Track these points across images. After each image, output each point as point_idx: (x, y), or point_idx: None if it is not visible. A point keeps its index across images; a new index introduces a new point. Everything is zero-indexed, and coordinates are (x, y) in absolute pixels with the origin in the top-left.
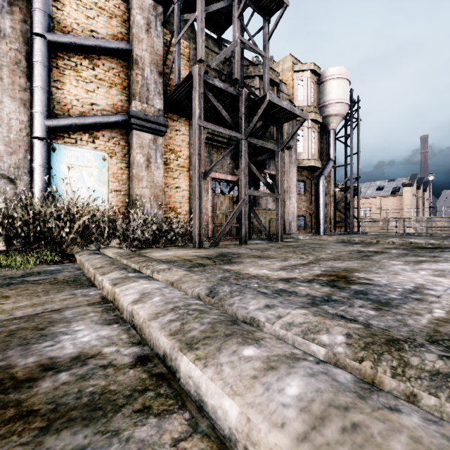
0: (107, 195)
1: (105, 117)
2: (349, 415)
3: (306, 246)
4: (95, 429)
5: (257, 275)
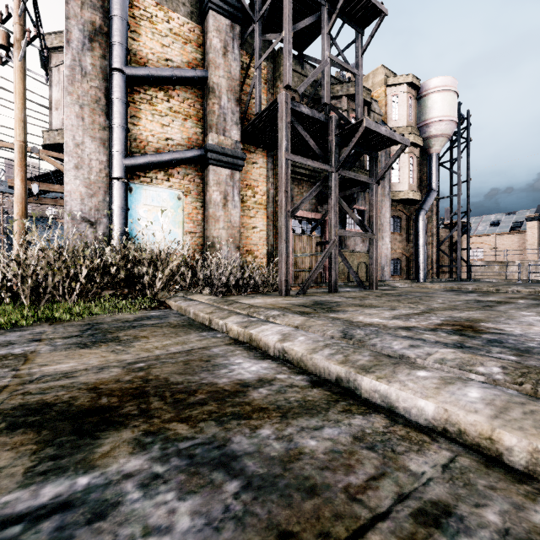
0: (182, 237)
1: (181, 153)
2: (526, 406)
3: (410, 295)
4: (320, 418)
5: (372, 324)
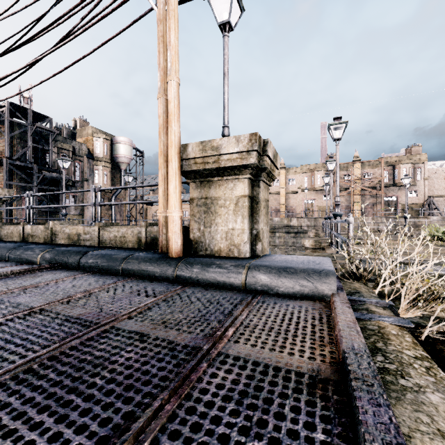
0: None
1: None
2: None
3: None
4: None
5: None
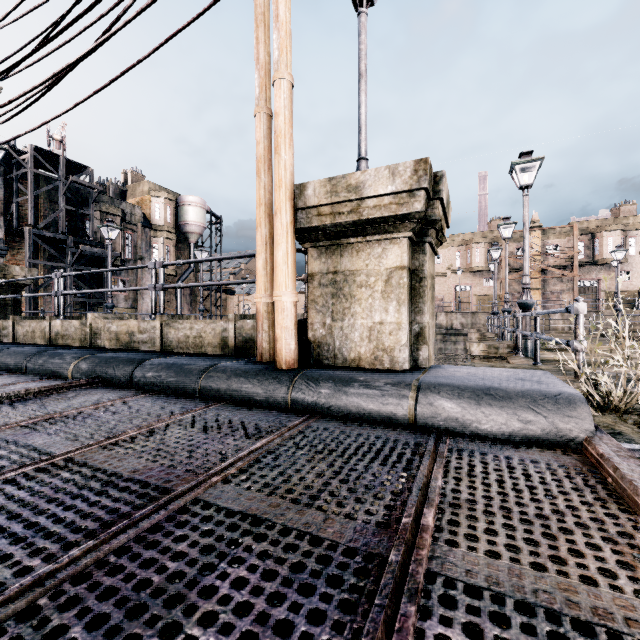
0: None
1: None
2: None
3: None
4: None
5: None
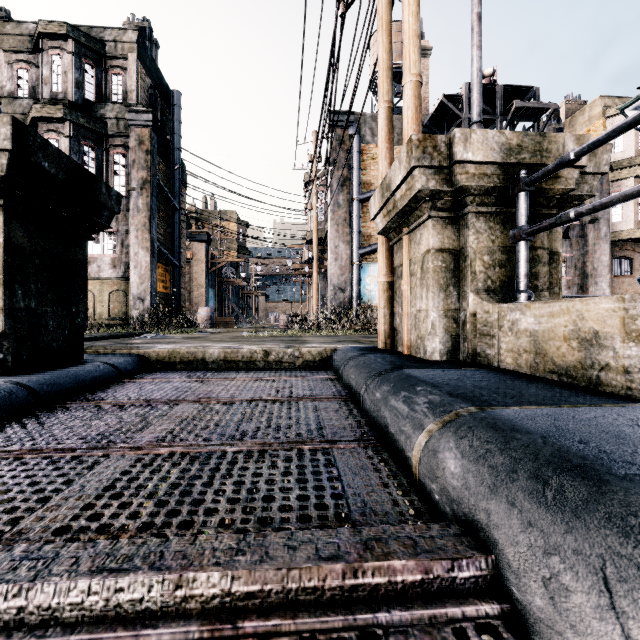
0: None
1: None
2: None
3: None
4: None
5: None
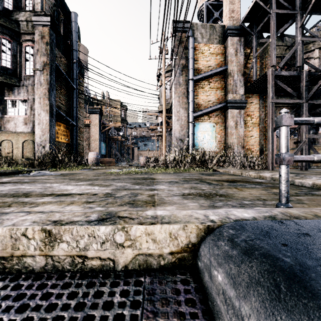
0: (215, 143)
1: (215, 106)
2: None
3: None
4: None
5: None
